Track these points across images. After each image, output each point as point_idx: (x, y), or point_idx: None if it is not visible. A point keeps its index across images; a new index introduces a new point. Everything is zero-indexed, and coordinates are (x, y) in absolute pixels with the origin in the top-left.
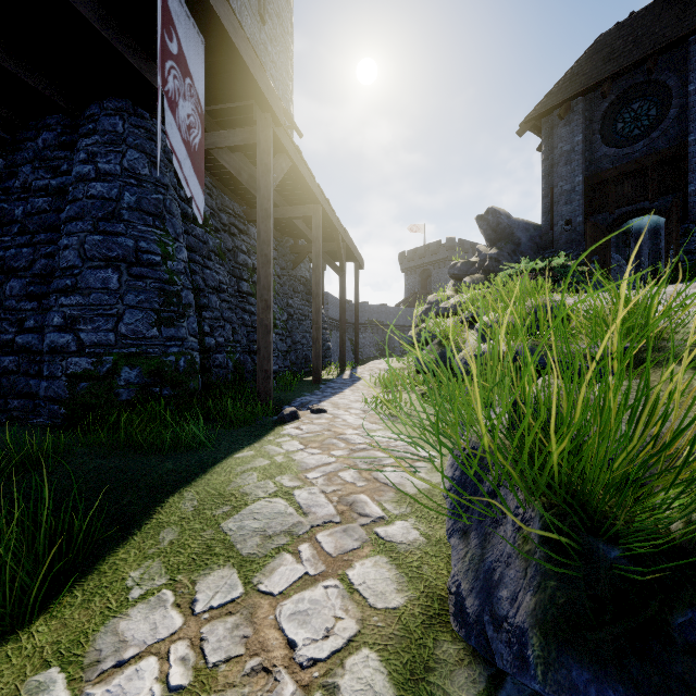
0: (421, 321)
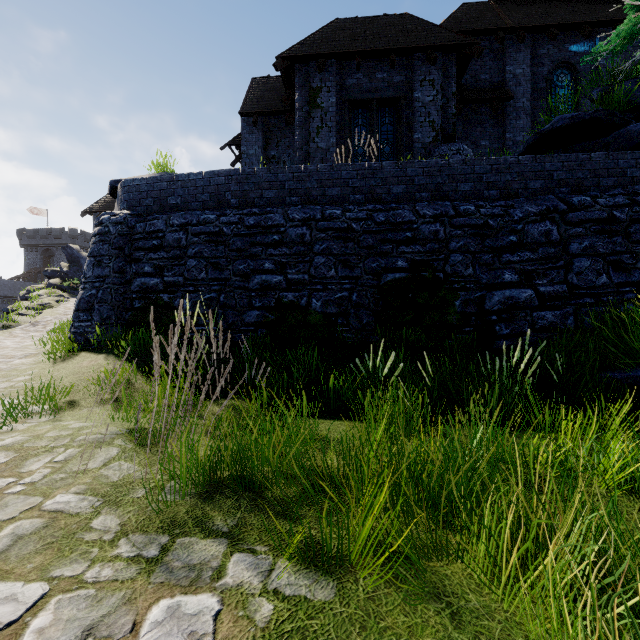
0: (23, 300)
